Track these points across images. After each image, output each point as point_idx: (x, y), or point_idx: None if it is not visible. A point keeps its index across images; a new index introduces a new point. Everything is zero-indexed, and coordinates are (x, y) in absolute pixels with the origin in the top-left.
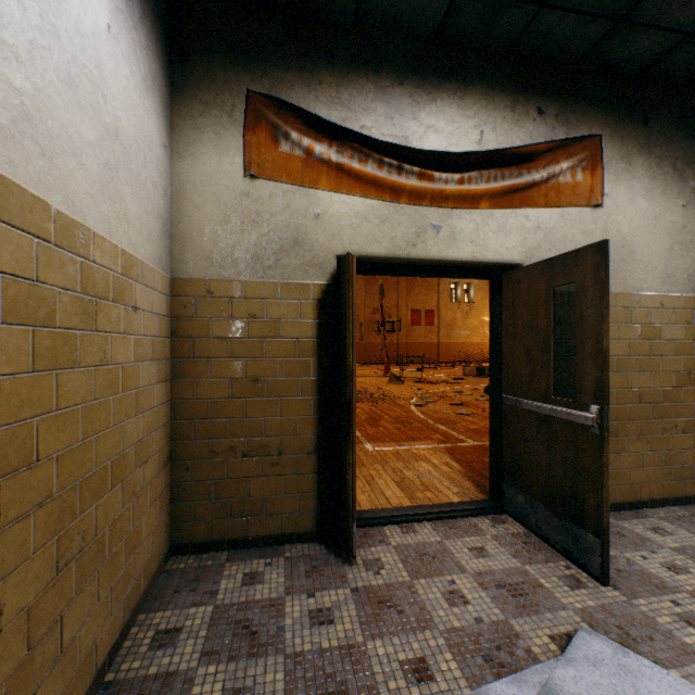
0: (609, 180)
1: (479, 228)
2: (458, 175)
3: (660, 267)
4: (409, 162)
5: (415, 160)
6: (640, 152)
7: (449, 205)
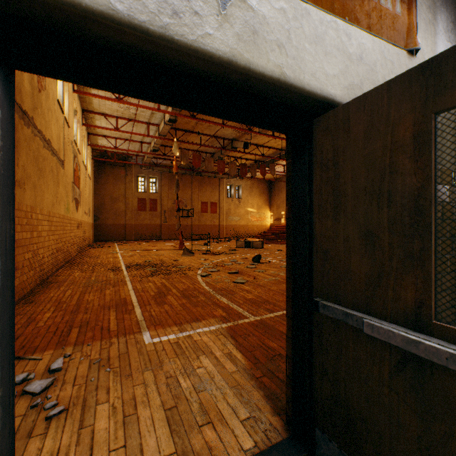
0: (421, 28)
1: (290, 27)
2: None
3: (453, 141)
4: None
5: None
6: (441, 9)
7: None
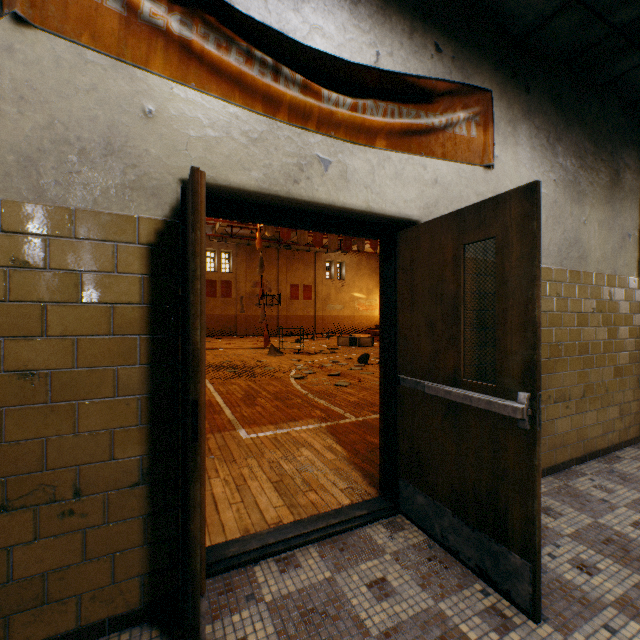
0: (499, 142)
1: (375, 171)
2: (351, 99)
3: None
4: (290, 66)
5: (297, 65)
6: (523, 119)
7: (340, 136)
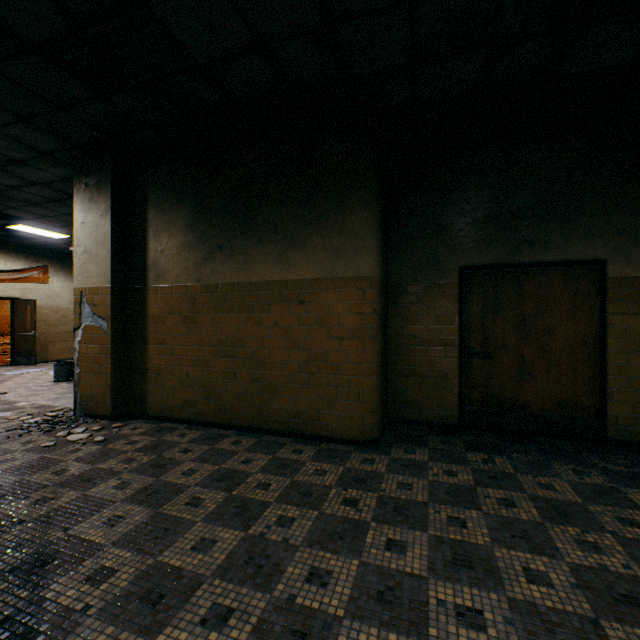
0: (52, 277)
1: (6, 288)
2: None
3: (69, 299)
4: None
5: None
6: (62, 270)
7: None
